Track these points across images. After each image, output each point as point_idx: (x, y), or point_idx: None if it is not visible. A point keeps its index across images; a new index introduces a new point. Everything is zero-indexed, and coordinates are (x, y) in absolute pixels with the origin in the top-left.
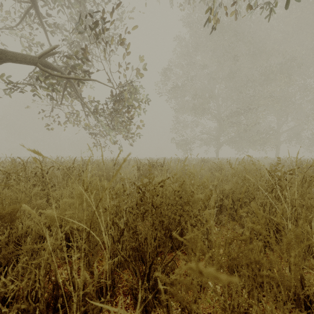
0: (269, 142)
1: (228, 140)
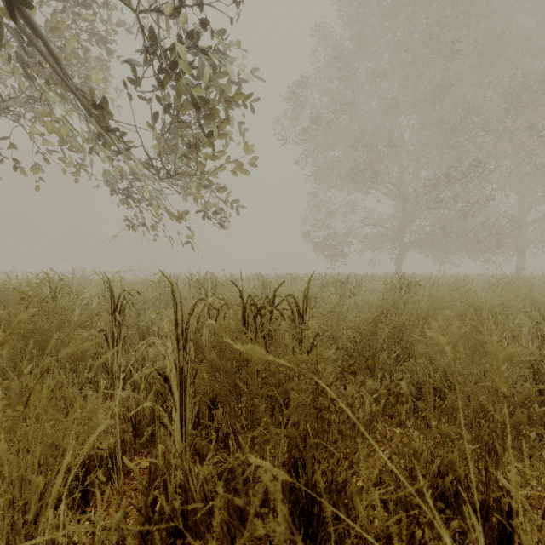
0: (509, 242)
1: (422, 238)
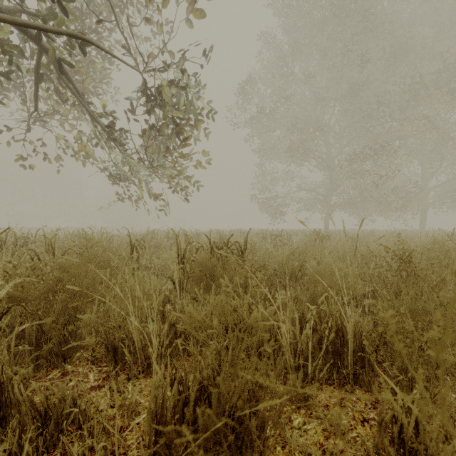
0: (412, 204)
1: (345, 201)
